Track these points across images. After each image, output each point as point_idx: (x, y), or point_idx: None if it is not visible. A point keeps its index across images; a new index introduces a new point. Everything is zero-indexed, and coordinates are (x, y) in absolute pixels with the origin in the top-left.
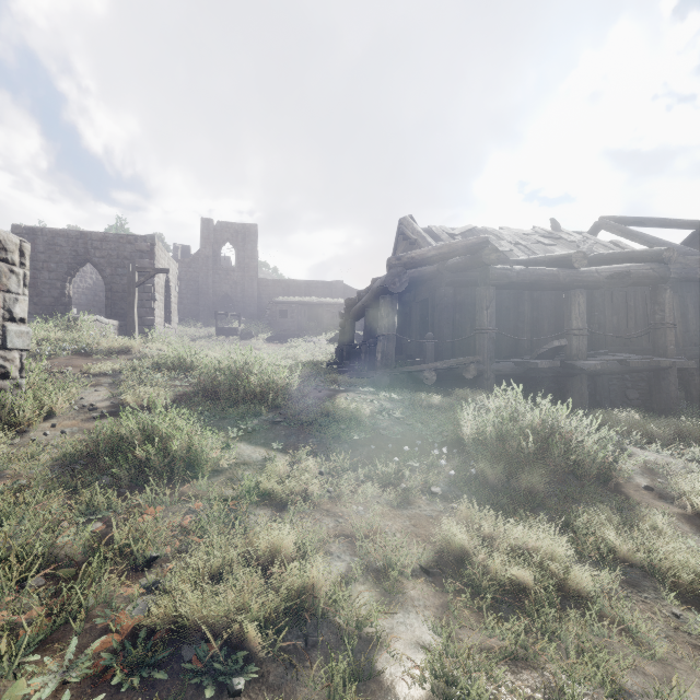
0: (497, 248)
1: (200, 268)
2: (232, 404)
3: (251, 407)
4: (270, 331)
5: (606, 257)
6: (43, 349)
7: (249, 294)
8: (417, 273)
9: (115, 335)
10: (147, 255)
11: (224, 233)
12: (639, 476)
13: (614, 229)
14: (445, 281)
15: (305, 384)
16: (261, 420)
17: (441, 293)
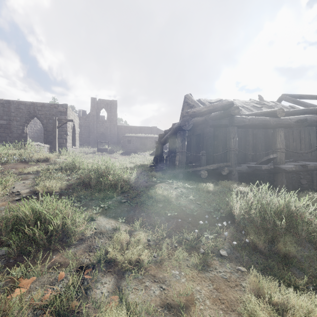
0: (238, 107)
1: (90, 120)
2: (97, 190)
3: (108, 193)
4: (123, 150)
5: (291, 112)
6: (2, 159)
7: (113, 133)
8: (195, 121)
9: (48, 151)
10: (63, 113)
11: (101, 104)
12: None
13: (289, 100)
14: (209, 125)
15: (139, 178)
16: (114, 200)
17: (207, 131)
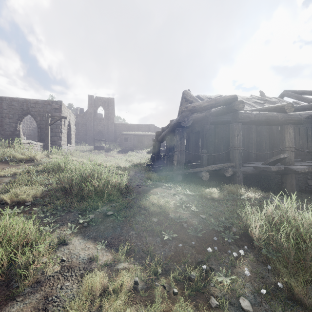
0: (242, 101)
1: (87, 118)
2: (79, 199)
3: (91, 203)
4: (119, 148)
5: (298, 108)
6: None
7: (110, 130)
8: (194, 117)
9: (41, 150)
10: (57, 110)
11: (99, 102)
12: None
13: (292, 96)
14: (210, 121)
15: (132, 181)
16: (98, 212)
17: (207, 128)
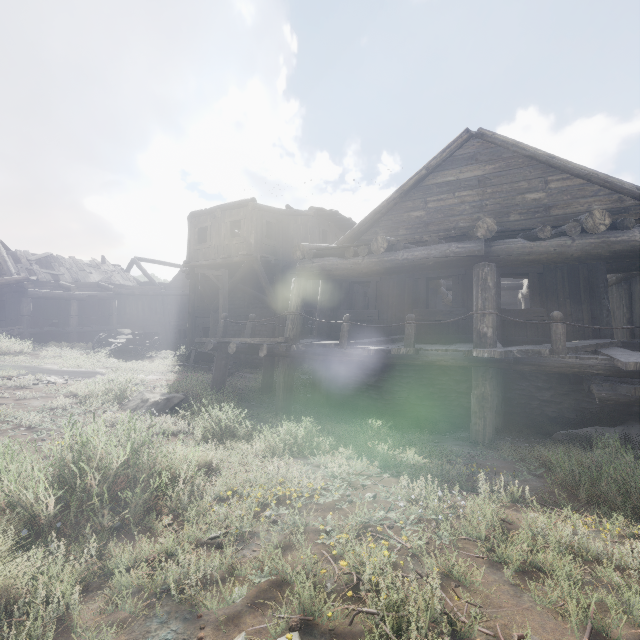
0: (32, 283)
1: None
2: None
3: None
4: None
5: (101, 286)
6: None
7: None
8: None
9: None
10: None
11: None
12: (38, 352)
13: (137, 265)
14: (13, 290)
15: None
16: None
17: (10, 296)
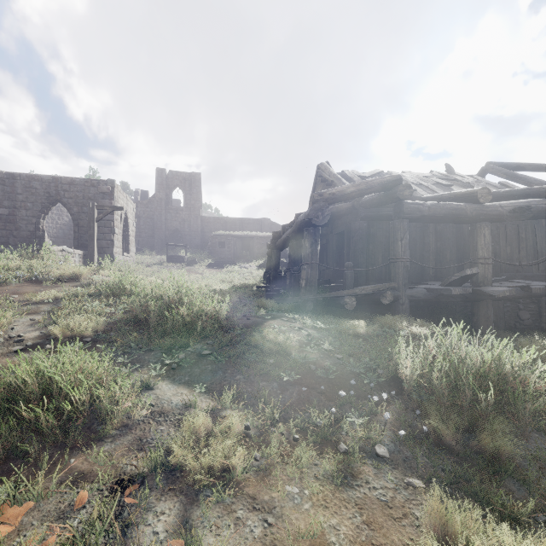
0: (410, 185)
1: (155, 208)
2: (161, 334)
3: (178, 338)
4: (211, 259)
5: (503, 194)
6: None
7: (195, 229)
8: (335, 209)
9: (80, 262)
10: (107, 196)
11: (175, 180)
12: None
13: (499, 172)
14: (360, 216)
15: (235, 310)
16: (189, 352)
17: (356, 226)
